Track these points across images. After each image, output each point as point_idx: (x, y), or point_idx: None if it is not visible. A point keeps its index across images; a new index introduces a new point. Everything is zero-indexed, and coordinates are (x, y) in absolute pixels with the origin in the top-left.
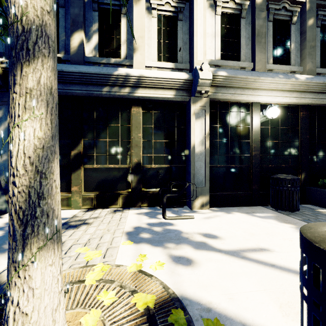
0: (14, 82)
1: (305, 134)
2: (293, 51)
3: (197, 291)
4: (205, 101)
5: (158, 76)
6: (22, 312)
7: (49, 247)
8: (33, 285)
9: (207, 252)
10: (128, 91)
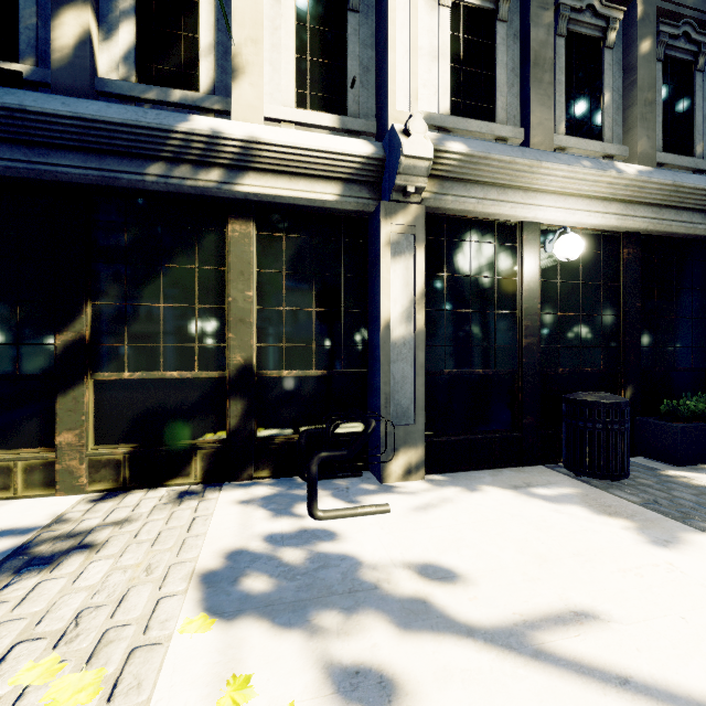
0: None
1: (634, 299)
2: (609, 109)
3: None
4: (414, 212)
5: (297, 144)
6: None
7: None
8: None
9: (436, 642)
10: (218, 179)
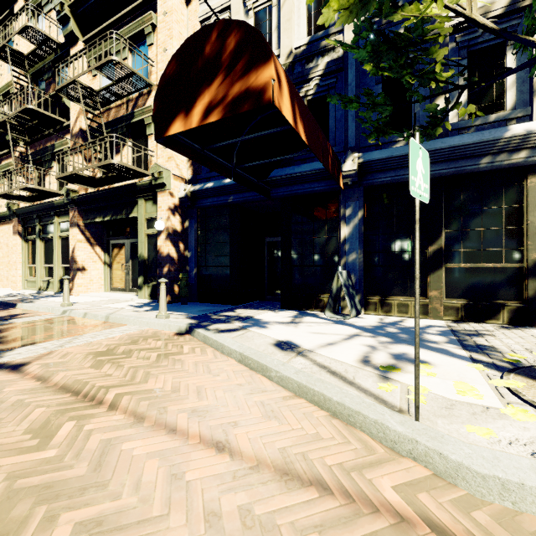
0: None
1: None
2: None
3: None
4: None
5: None
6: None
7: None
8: None
9: None
10: (525, 156)
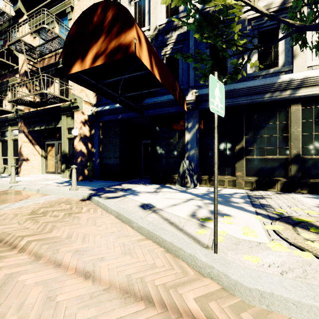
0: None
1: None
2: None
3: None
4: None
5: None
6: None
7: None
8: None
9: None
10: (289, 93)
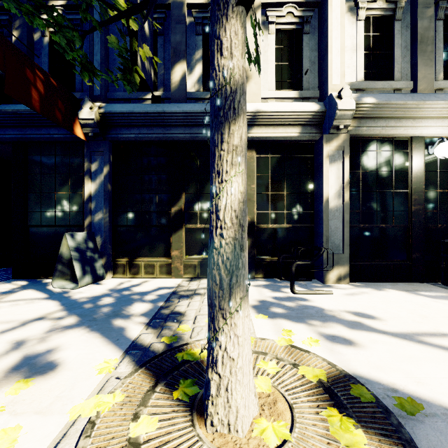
0: (221, 140)
1: None
2: None
3: (371, 371)
4: (342, 138)
5: (279, 110)
6: (230, 357)
7: (245, 299)
8: (237, 333)
9: (368, 333)
10: None
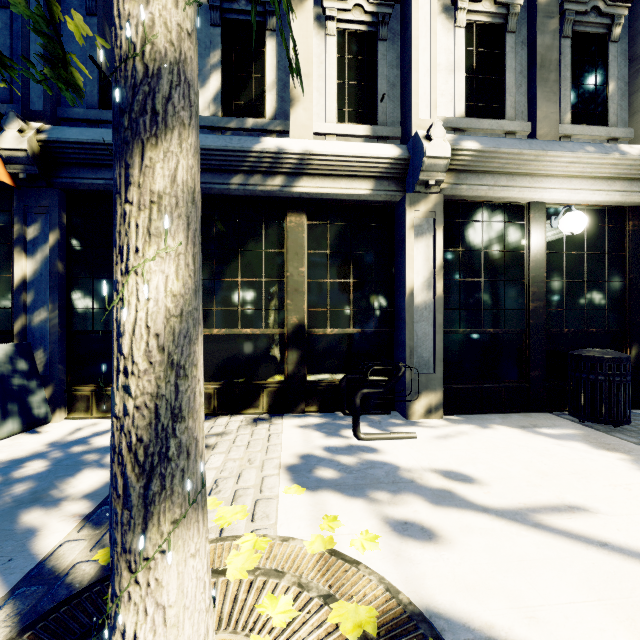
0: (126, 180)
1: (639, 267)
2: (614, 96)
3: (457, 598)
4: (434, 200)
5: (340, 153)
6: None
7: (189, 519)
8: (164, 599)
9: (460, 513)
10: (281, 184)
